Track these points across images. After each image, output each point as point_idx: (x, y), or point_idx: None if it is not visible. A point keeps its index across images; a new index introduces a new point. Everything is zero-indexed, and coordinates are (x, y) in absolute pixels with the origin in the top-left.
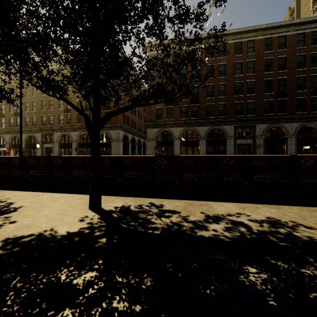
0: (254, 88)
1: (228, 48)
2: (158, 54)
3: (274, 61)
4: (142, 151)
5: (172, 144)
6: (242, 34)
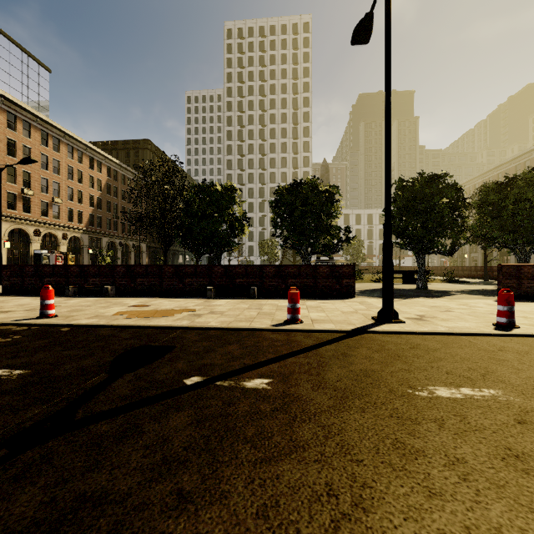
0: None
1: None
2: None
3: None
4: None
5: None
6: None
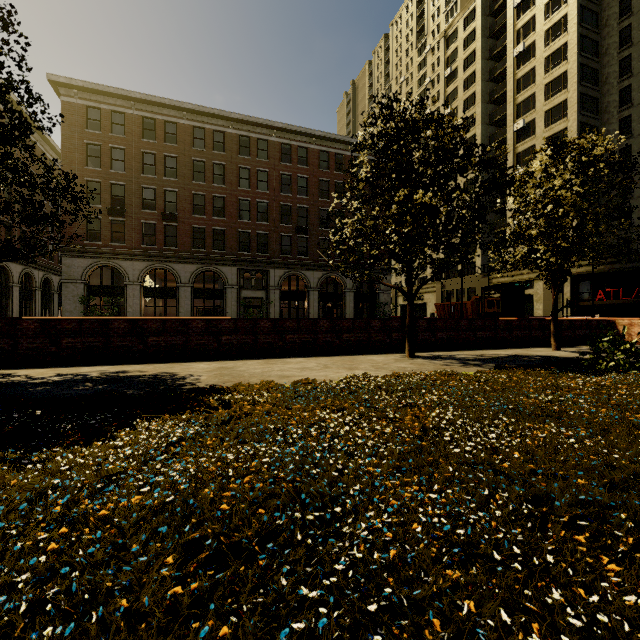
0: (268, 214)
1: (228, 140)
2: (92, 108)
3: (293, 179)
4: (56, 304)
5: (124, 292)
6: (250, 126)
